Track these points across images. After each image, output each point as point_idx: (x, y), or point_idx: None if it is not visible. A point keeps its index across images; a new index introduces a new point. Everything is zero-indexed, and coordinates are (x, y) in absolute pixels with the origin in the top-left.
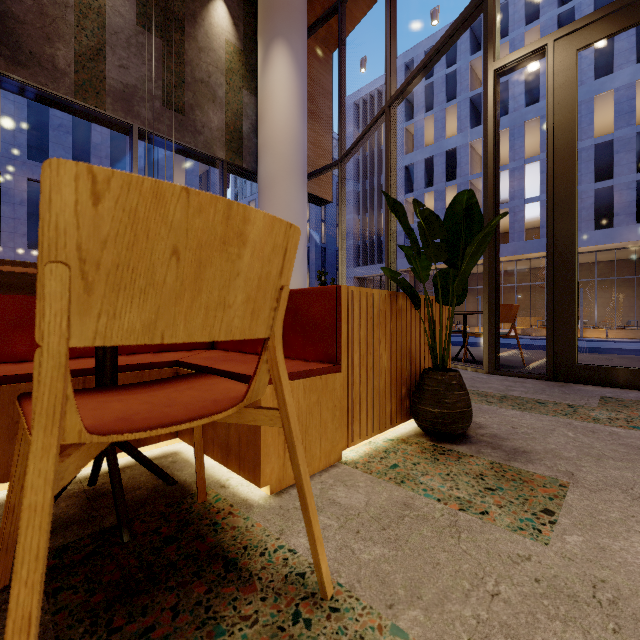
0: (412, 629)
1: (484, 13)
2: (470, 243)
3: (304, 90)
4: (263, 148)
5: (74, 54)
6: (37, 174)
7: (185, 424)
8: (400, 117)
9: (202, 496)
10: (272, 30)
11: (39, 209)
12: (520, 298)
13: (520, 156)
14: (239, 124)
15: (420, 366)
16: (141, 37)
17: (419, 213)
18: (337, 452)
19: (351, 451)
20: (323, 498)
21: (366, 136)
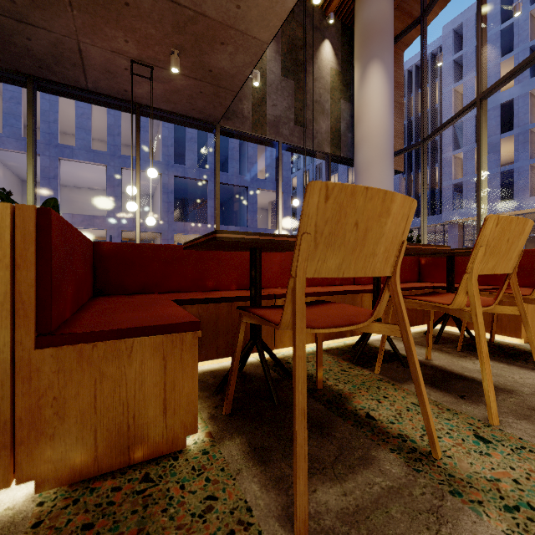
0: None
1: None
2: None
3: (392, 93)
4: (361, 142)
5: (251, 105)
6: (179, 172)
7: None
8: (448, 80)
9: (492, 340)
10: (368, 54)
11: None
12: None
13: None
14: (338, 125)
15: None
16: (283, 83)
17: None
18: None
19: None
20: None
21: (452, 122)
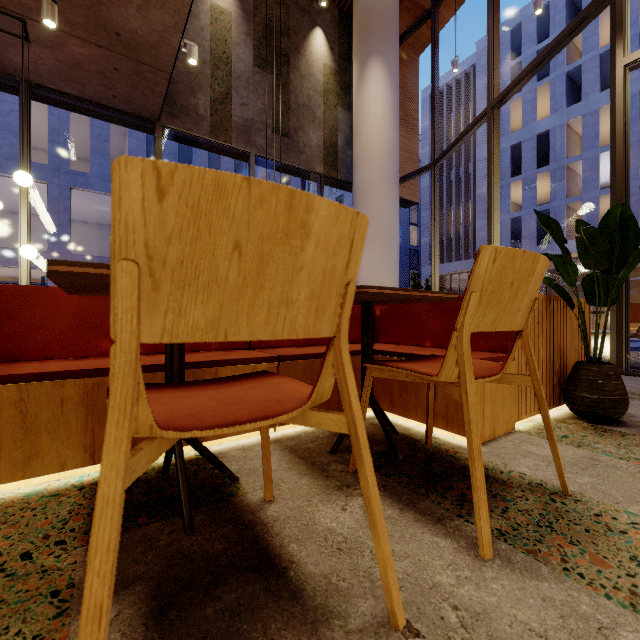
0: (639, 513)
1: (611, 9)
2: (632, 254)
3: (397, 100)
4: (359, 160)
5: (210, 101)
6: None
7: (487, 378)
8: (481, 104)
9: (429, 440)
10: (368, 49)
11: (475, 268)
12: (632, 294)
13: (633, 131)
14: (334, 139)
15: (567, 360)
16: (257, 76)
17: (583, 231)
18: (512, 423)
19: (518, 425)
20: (520, 450)
21: (463, 138)
